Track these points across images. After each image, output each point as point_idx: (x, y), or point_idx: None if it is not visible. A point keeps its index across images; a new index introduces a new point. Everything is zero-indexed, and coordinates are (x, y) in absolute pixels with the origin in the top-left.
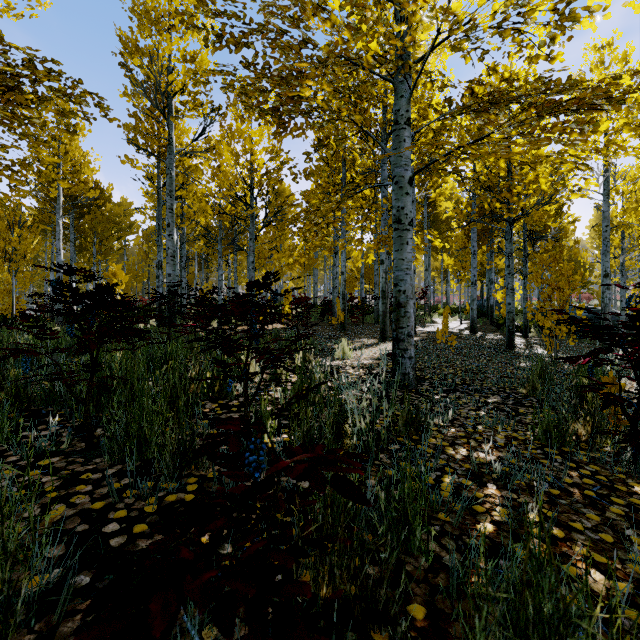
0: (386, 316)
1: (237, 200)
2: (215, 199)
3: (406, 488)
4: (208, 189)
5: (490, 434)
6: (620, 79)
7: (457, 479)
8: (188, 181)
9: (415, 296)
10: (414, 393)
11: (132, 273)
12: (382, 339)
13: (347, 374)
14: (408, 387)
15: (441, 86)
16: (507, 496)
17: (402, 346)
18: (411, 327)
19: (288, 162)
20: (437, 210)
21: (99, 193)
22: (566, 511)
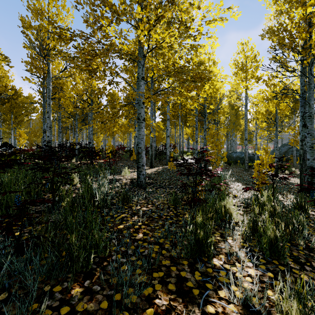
0: (152, 156)
1: (84, 101)
2: (74, 100)
3: (99, 216)
4: (70, 95)
5: (156, 202)
6: (201, 75)
7: (126, 215)
8: (62, 89)
9: (169, 147)
10: (143, 189)
11: (34, 133)
12: (151, 167)
13: (121, 182)
14: (142, 186)
15: (162, 62)
16: (138, 219)
17: (140, 170)
18: (143, 162)
19: (96, 90)
20: (185, 107)
21: (14, 92)
22: (153, 222)
